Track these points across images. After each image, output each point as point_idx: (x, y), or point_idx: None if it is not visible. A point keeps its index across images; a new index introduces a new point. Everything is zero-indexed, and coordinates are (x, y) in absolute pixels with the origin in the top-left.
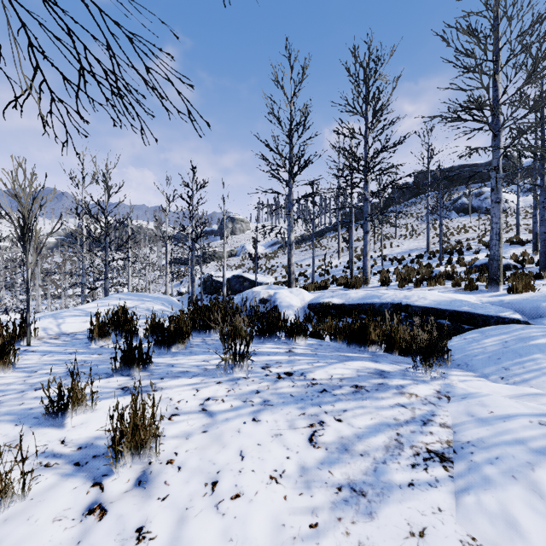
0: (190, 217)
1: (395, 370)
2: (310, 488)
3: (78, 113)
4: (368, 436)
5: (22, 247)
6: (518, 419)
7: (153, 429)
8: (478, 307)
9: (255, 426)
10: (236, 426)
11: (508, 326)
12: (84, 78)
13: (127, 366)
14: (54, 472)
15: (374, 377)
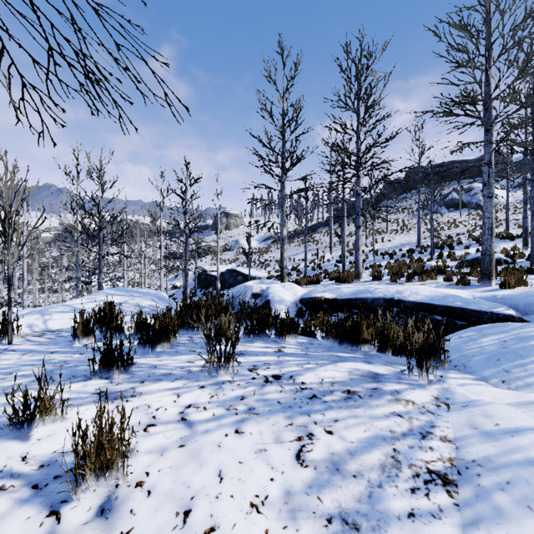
0: (184, 212)
1: (389, 373)
2: (296, 519)
3: (51, 99)
4: (361, 452)
5: (3, 242)
6: (528, 434)
7: (123, 445)
8: (471, 303)
9: (237, 439)
10: (217, 440)
11: (506, 324)
12: (53, 60)
13: (106, 368)
14: (7, 497)
15: (367, 381)
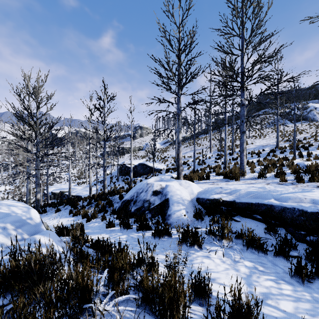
0: (102, 122)
1: None
2: None
3: None
4: None
5: None
6: None
7: None
8: None
9: None
10: None
11: None
12: None
13: None
14: None
15: None
